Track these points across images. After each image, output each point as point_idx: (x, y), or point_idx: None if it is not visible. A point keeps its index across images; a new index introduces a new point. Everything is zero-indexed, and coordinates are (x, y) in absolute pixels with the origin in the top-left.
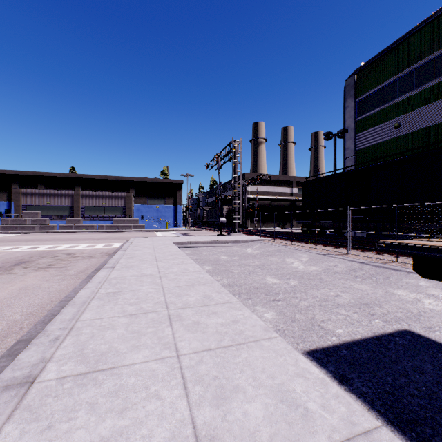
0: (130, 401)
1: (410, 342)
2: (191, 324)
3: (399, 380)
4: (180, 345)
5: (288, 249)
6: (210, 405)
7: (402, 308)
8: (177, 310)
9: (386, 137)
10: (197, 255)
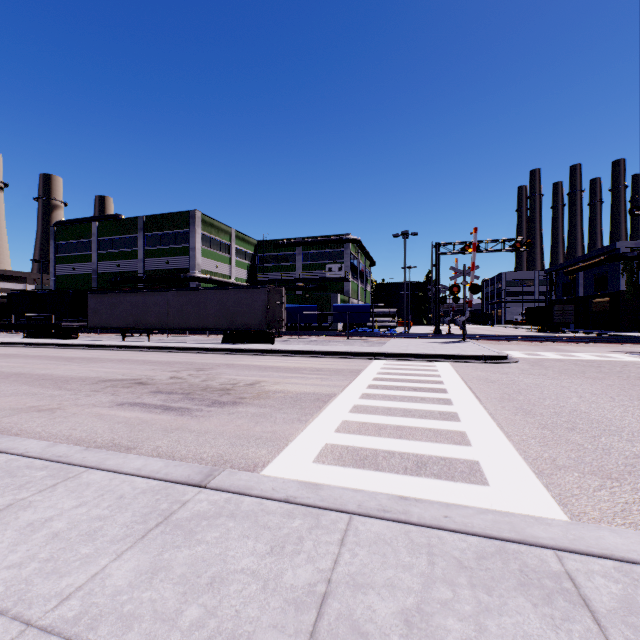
0: None
1: None
2: None
3: None
4: None
5: None
6: None
7: None
8: None
9: (71, 272)
10: None
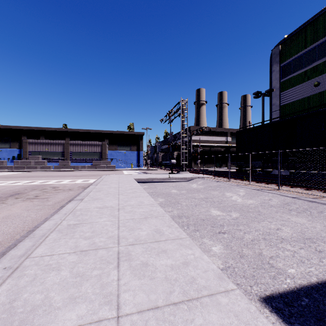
0: None
1: None
2: (139, 266)
3: None
4: (123, 298)
5: (226, 185)
6: None
7: None
8: (127, 246)
9: (307, 93)
10: (152, 189)
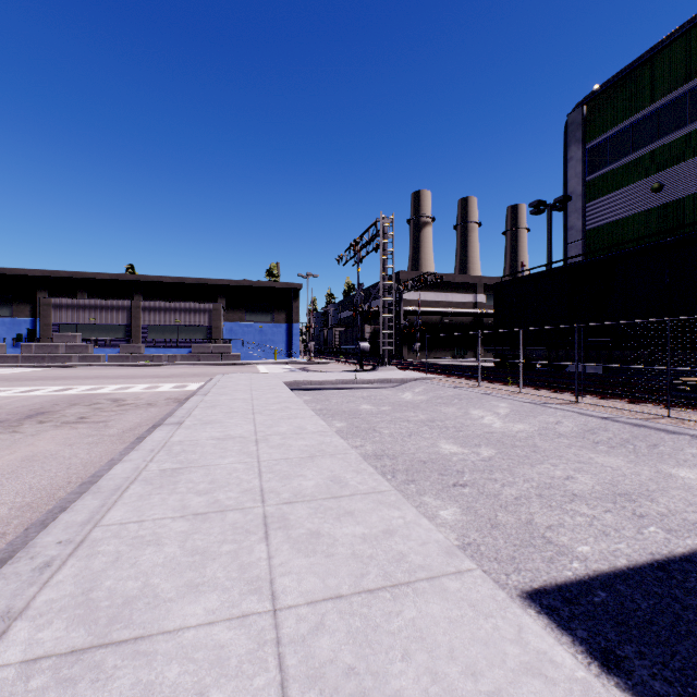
0: None
1: None
2: (305, 538)
3: None
4: (281, 585)
5: (473, 394)
6: None
7: (694, 504)
8: (280, 506)
9: (638, 206)
10: (322, 402)
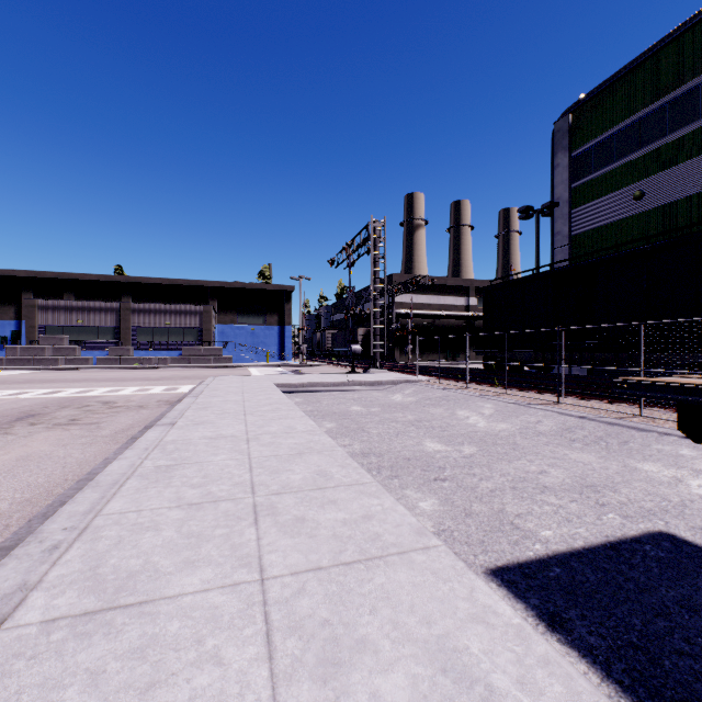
0: (165, 668)
1: (670, 553)
2: (291, 522)
3: (654, 623)
4: (268, 560)
5: (461, 395)
6: (311, 678)
7: (652, 493)
8: (269, 497)
9: (621, 213)
10: (313, 404)
